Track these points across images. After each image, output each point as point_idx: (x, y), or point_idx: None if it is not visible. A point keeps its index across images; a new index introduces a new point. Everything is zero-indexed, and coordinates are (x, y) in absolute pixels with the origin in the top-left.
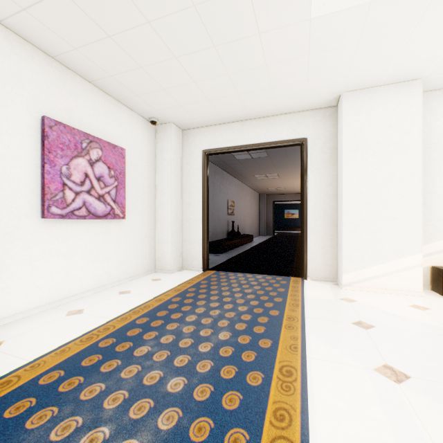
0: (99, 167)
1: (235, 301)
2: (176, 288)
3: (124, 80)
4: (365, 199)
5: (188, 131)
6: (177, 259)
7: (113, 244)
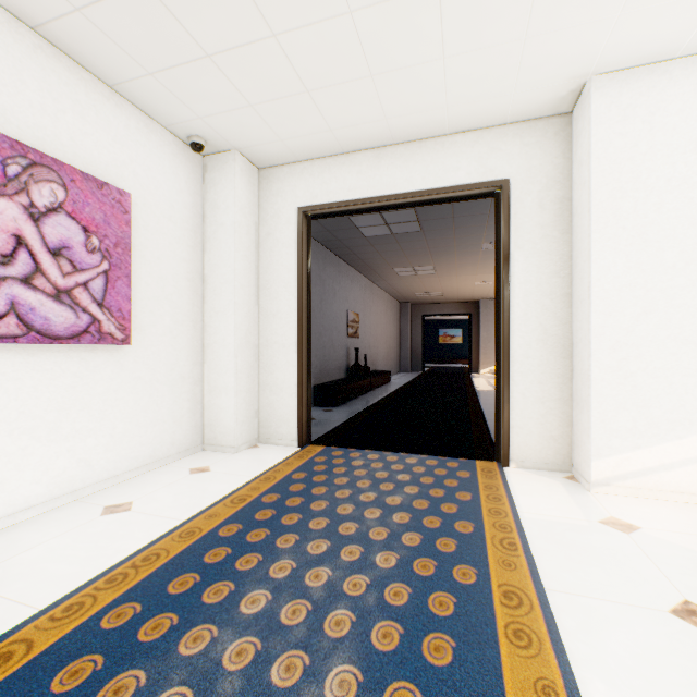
0: (57, 225)
1: (367, 534)
2: (235, 496)
3: (113, 25)
4: (640, 300)
5: (271, 170)
6: (248, 424)
7: (98, 399)
